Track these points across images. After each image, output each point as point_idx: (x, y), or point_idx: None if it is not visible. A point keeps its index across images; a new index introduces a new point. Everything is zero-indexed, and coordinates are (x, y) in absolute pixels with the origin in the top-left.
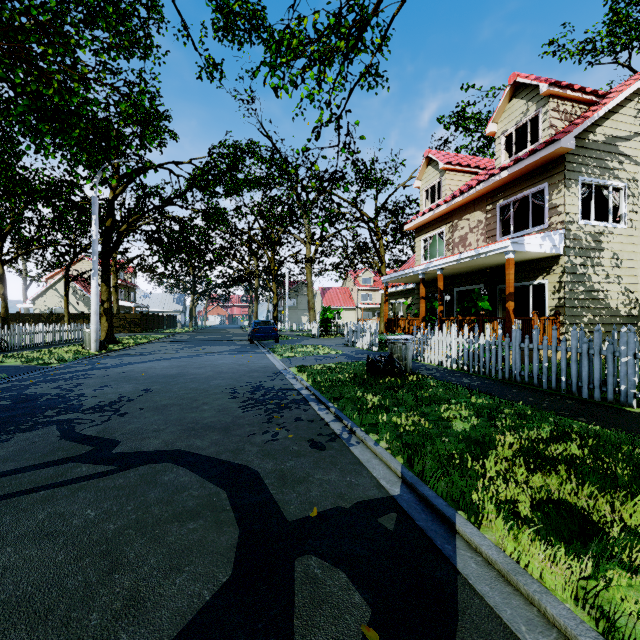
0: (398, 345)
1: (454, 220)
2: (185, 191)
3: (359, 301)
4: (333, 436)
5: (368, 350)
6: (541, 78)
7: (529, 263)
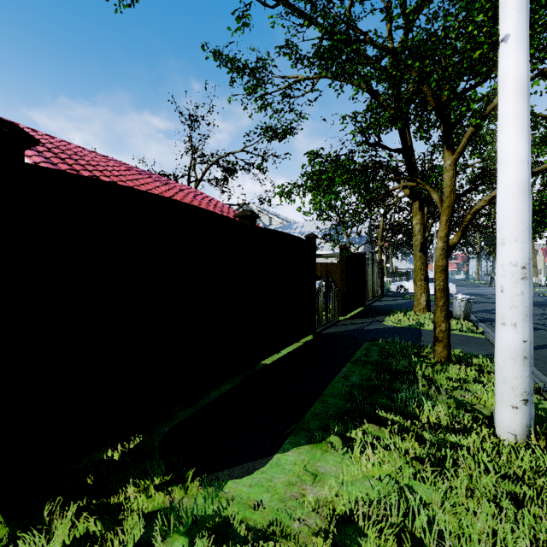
0: None
1: None
2: None
3: None
4: None
5: None
6: None
7: None
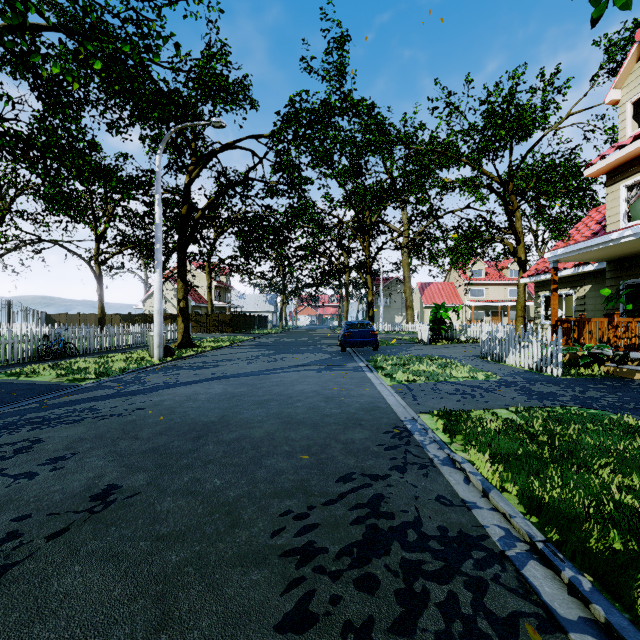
0: None
1: None
2: (261, 159)
3: (467, 298)
4: None
5: (537, 372)
6: None
7: None
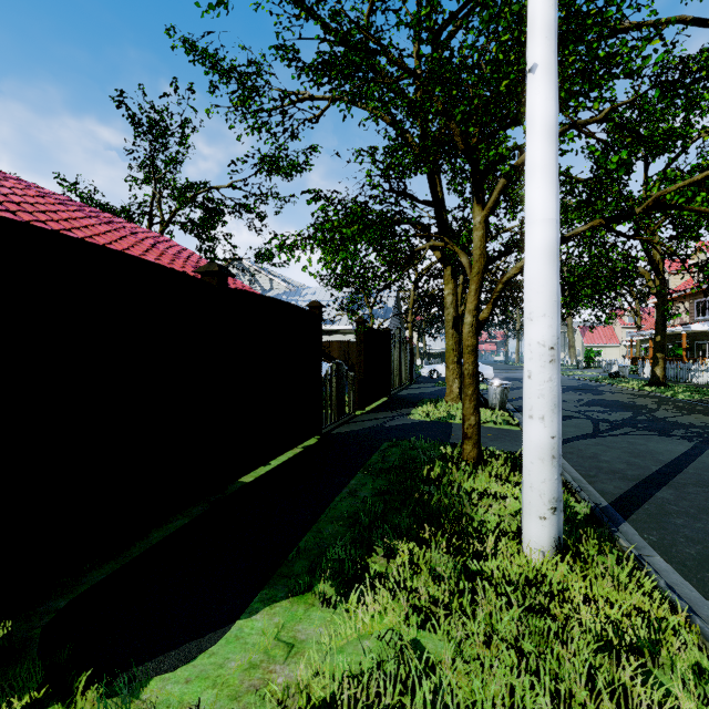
0: (621, 368)
1: (675, 303)
2: None
3: (623, 339)
4: (595, 383)
5: None
6: (708, 250)
7: (706, 332)
